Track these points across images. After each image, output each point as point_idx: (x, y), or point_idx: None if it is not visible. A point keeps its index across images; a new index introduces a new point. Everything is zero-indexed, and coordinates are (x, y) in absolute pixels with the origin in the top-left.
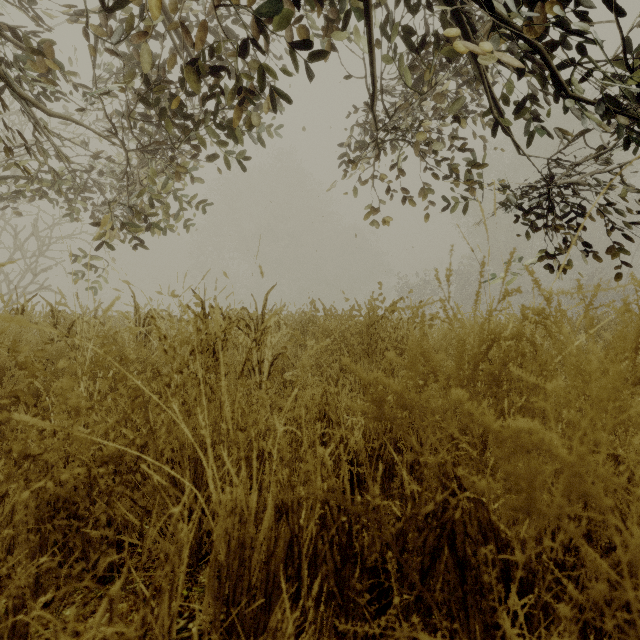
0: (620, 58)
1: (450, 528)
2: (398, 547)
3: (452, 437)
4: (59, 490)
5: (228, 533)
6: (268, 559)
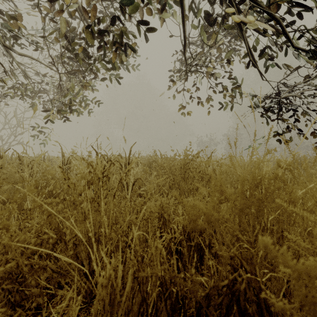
0: (315, 24)
1: (238, 295)
2: (206, 304)
3: (237, 236)
4: (6, 267)
5: (104, 299)
6: (128, 313)
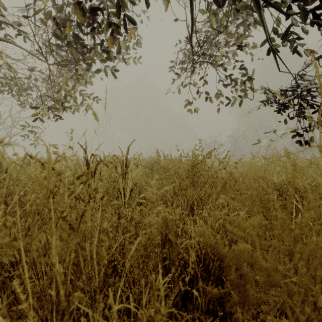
0: None
1: None
2: None
3: (317, 306)
4: None
5: None
6: None
